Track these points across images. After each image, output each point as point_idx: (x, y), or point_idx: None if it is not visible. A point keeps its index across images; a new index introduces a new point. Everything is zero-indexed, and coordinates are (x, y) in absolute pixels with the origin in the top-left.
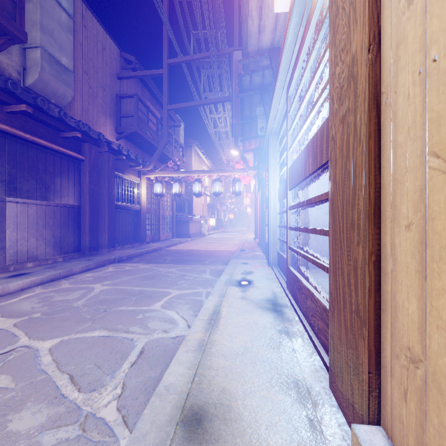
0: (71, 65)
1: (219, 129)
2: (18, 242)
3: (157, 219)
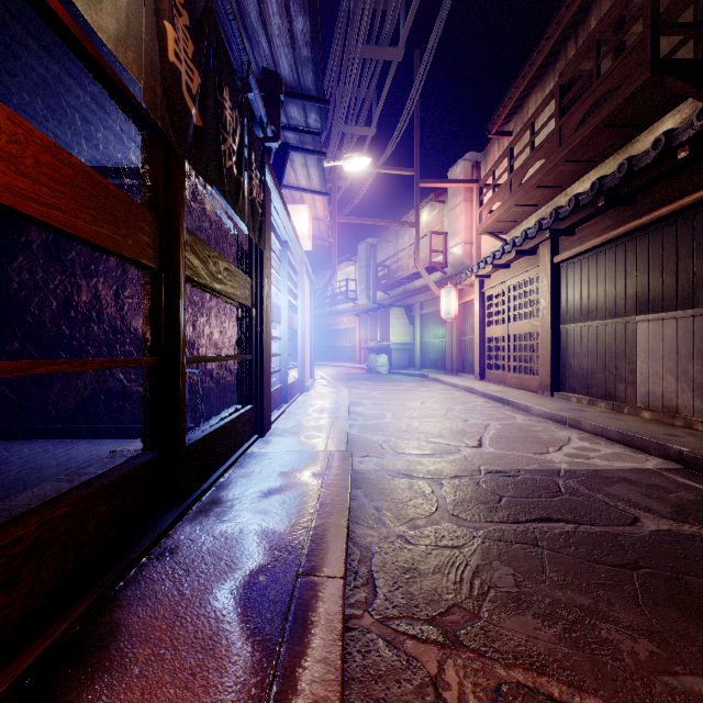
0: None
1: None
2: (650, 378)
3: None
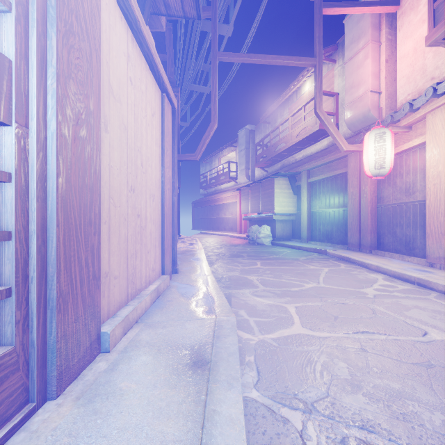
0: None
1: None
2: None
3: None
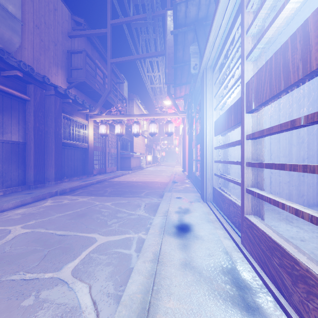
0: (18, 14)
1: (155, 85)
2: None
3: (104, 156)
